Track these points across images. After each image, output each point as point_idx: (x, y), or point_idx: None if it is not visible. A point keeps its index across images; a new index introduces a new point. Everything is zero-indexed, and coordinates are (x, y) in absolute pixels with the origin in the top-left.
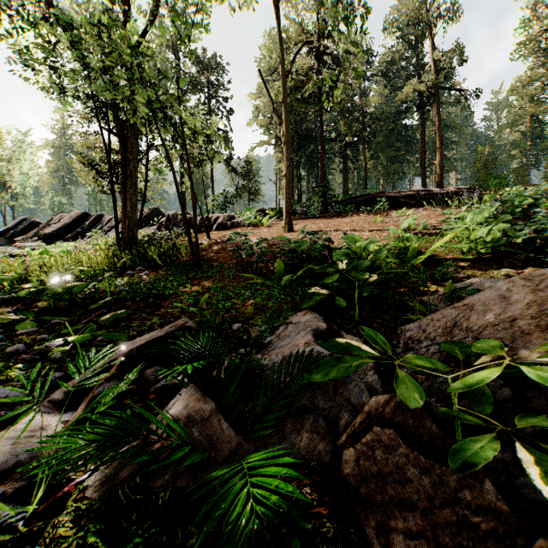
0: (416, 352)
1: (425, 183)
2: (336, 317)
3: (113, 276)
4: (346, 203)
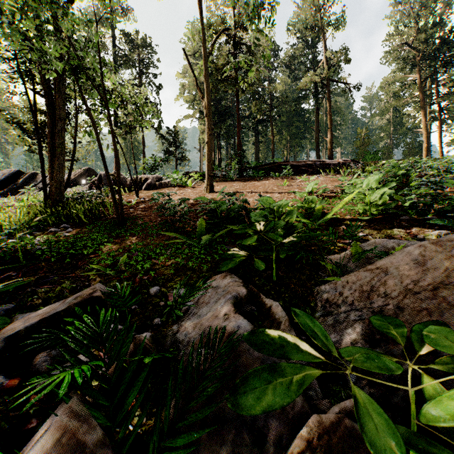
0: (335, 317)
1: (319, 155)
2: (254, 277)
3: (34, 234)
4: (258, 169)
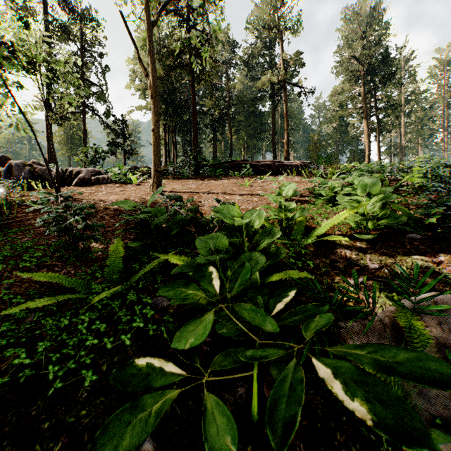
0: None
1: (275, 157)
2: None
3: None
4: (216, 167)
